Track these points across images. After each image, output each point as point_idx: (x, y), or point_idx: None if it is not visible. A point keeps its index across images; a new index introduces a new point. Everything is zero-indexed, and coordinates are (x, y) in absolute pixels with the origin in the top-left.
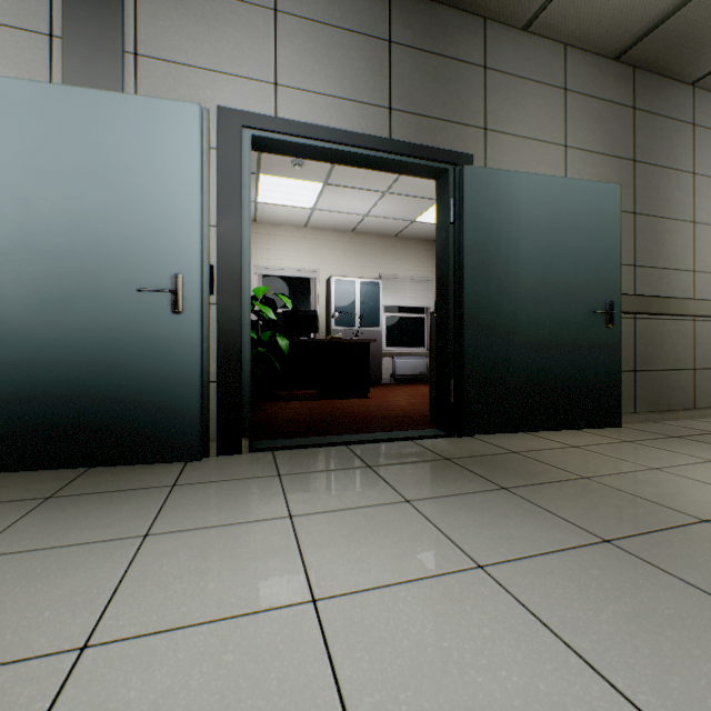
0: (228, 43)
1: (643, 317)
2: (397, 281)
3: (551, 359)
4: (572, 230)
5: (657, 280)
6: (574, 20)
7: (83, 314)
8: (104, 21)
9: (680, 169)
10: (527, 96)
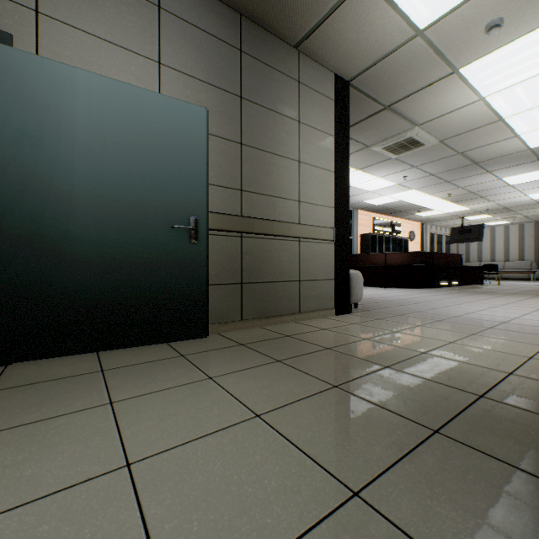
0: None
1: (251, 236)
2: None
3: (121, 273)
4: (149, 142)
5: (265, 205)
6: None
7: None
8: None
9: (287, 115)
10: None
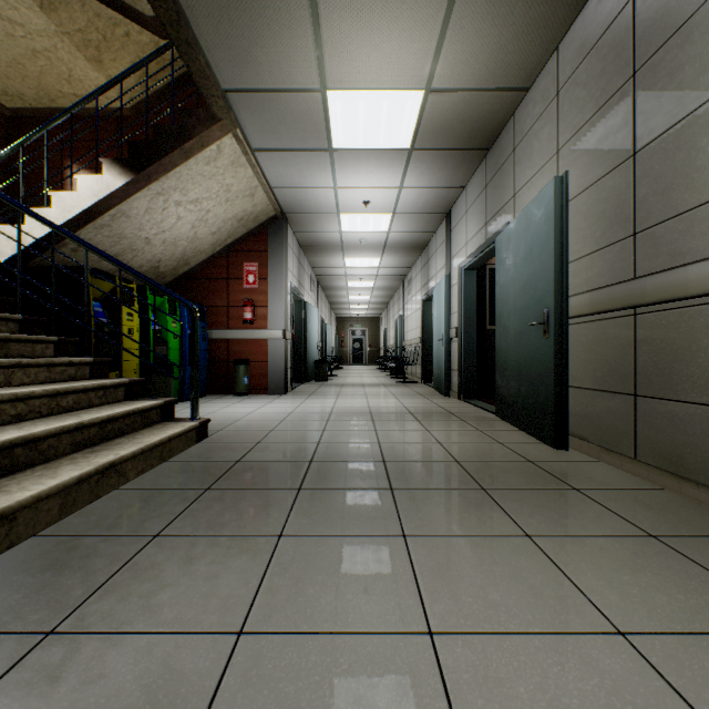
0: (460, 238)
1: (651, 309)
2: None
3: (520, 368)
4: (528, 251)
5: (678, 237)
6: (524, 62)
7: (439, 348)
8: (448, 253)
9: None
10: (533, 139)
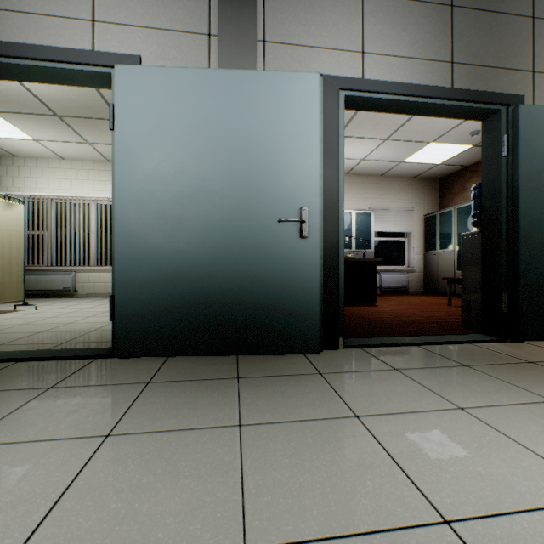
0: (327, 24)
1: None
2: (382, 212)
3: None
4: None
5: None
6: None
7: (238, 240)
8: (244, 19)
9: None
10: None
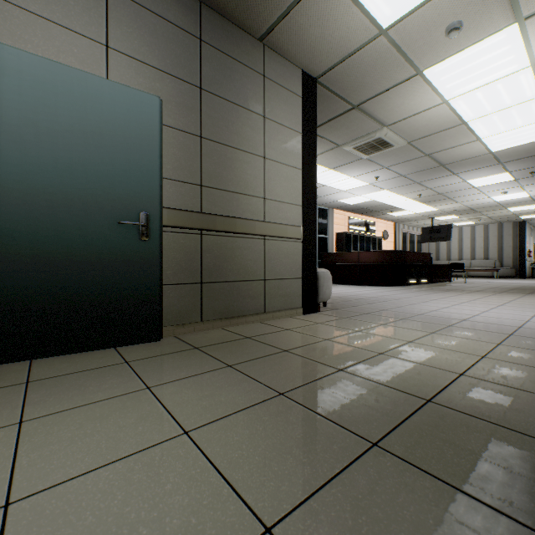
0: None
1: (212, 233)
2: None
3: (58, 273)
4: (92, 131)
5: (227, 202)
6: None
7: None
8: None
9: (251, 110)
10: None
